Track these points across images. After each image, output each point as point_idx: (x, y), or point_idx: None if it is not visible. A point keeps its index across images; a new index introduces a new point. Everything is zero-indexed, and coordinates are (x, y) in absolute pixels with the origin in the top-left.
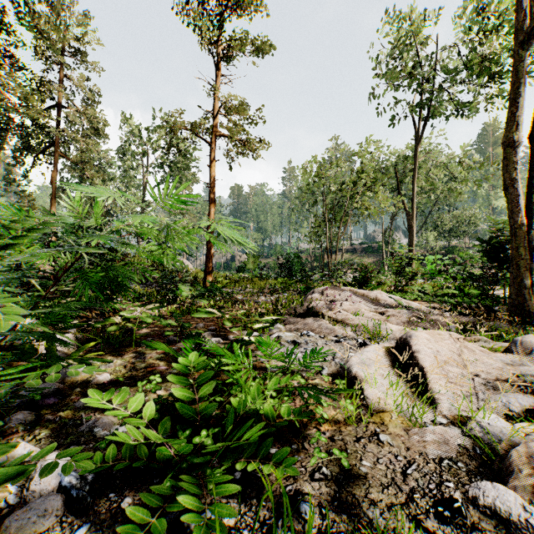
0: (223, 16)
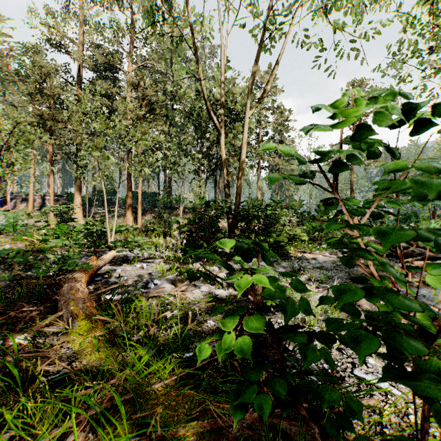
0: None
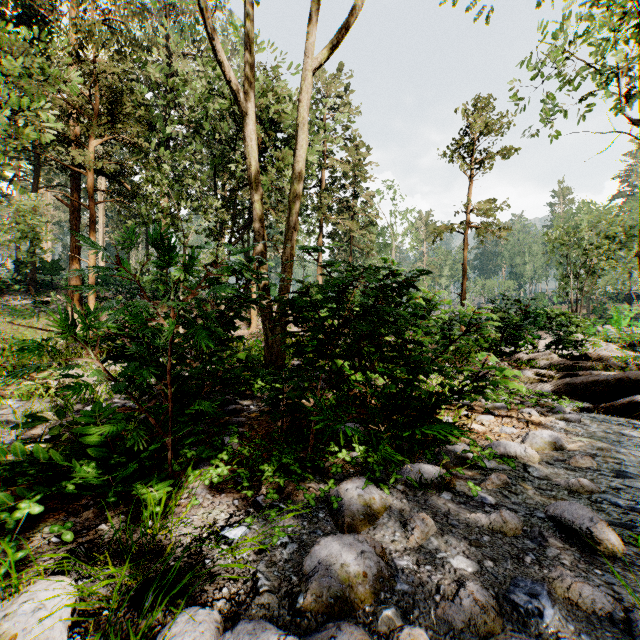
0: (473, 147)
